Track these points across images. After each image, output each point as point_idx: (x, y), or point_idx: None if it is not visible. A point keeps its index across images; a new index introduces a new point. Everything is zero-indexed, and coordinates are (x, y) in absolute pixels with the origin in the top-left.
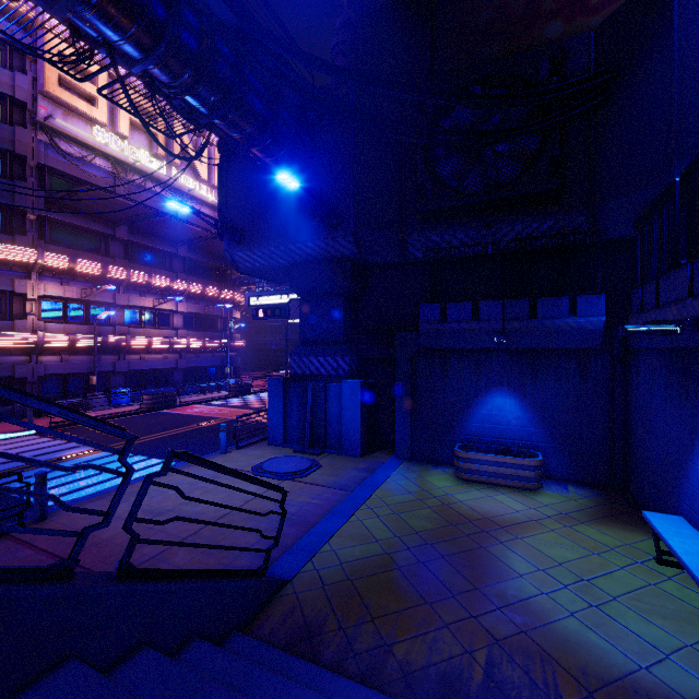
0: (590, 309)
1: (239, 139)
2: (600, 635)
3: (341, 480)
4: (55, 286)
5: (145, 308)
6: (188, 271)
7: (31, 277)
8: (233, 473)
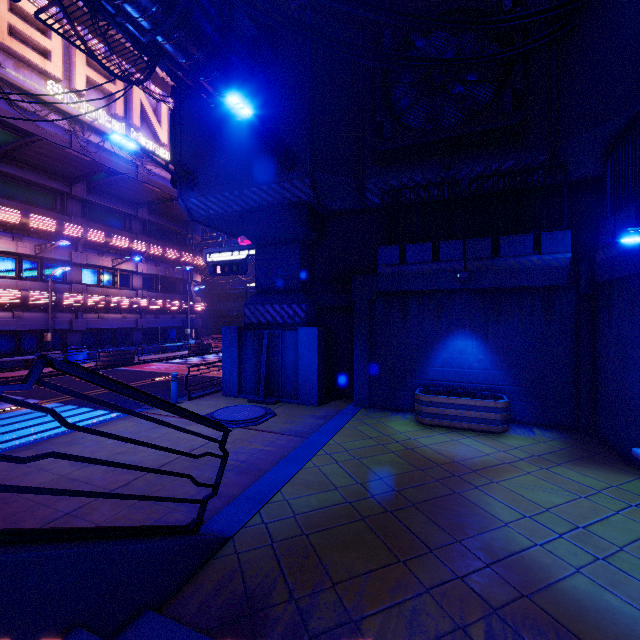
0: (555, 246)
1: (188, 66)
2: (620, 596)
3: (296, 427)
4: (6, 241)
5: (104, 268)
6: (148, 233)
7: None
8: (149, 399)
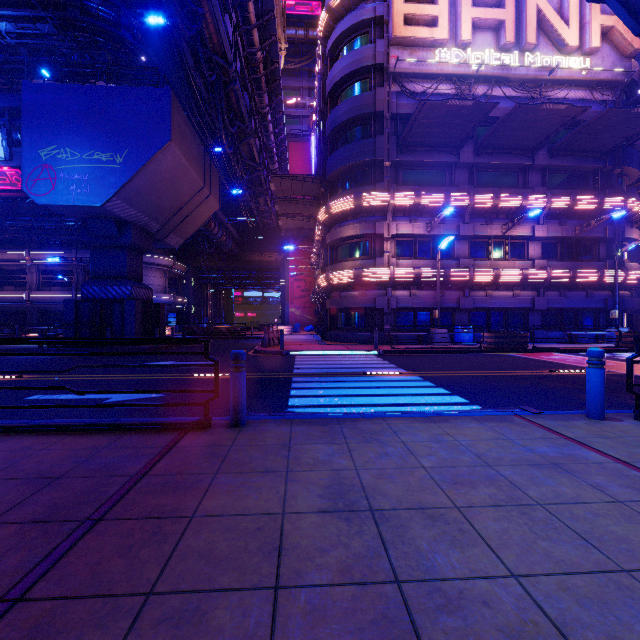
0: None
1: None
2: None
3: None
4: (405, 225)
5: (492, 238)
6: (549, 185)
7: (386, 219)
8: None
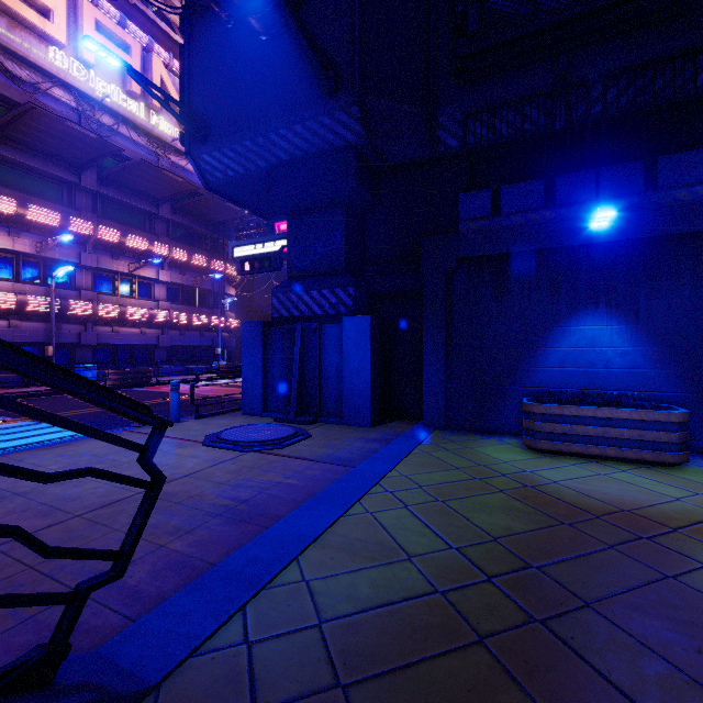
0: None
1: None
2: None
3: (339, 452)
4: (0, 236)
5: (120, 274)
6: (173, 237)
7: None
8: None
